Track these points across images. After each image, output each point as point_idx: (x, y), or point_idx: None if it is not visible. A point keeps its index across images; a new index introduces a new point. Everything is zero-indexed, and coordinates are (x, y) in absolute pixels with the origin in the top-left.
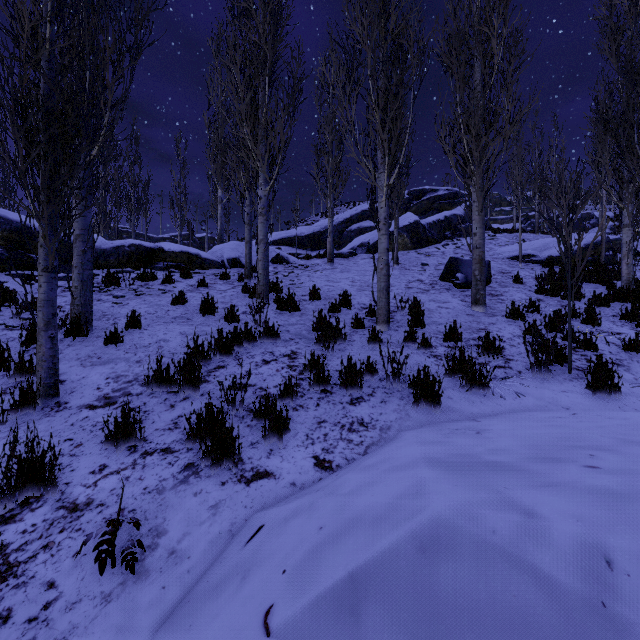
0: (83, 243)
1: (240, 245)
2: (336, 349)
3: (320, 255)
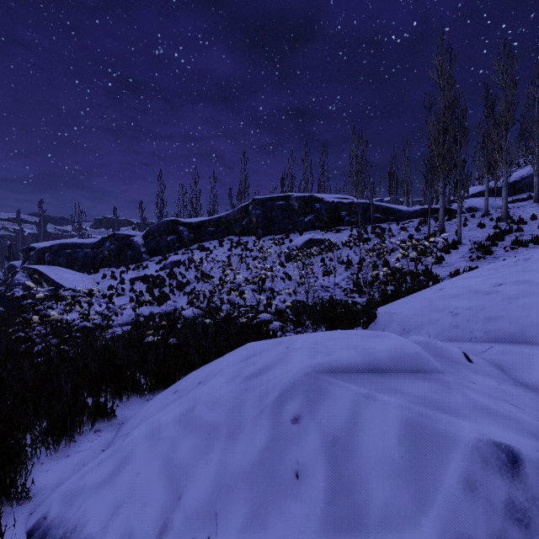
0: (443, 208)
1: (469, 201)
2: None
3: (523, 199)
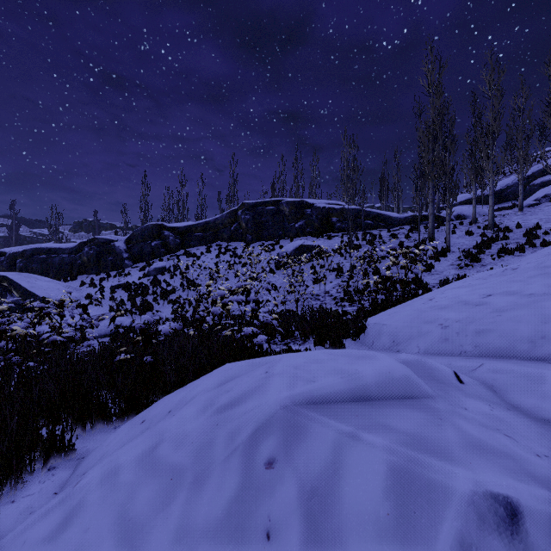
0: (432, 215)
1: (458, 209)
2: (536, 240)
3: (509, 207)
